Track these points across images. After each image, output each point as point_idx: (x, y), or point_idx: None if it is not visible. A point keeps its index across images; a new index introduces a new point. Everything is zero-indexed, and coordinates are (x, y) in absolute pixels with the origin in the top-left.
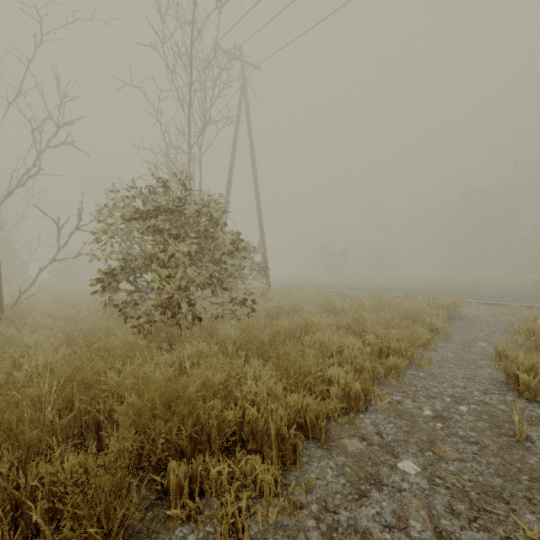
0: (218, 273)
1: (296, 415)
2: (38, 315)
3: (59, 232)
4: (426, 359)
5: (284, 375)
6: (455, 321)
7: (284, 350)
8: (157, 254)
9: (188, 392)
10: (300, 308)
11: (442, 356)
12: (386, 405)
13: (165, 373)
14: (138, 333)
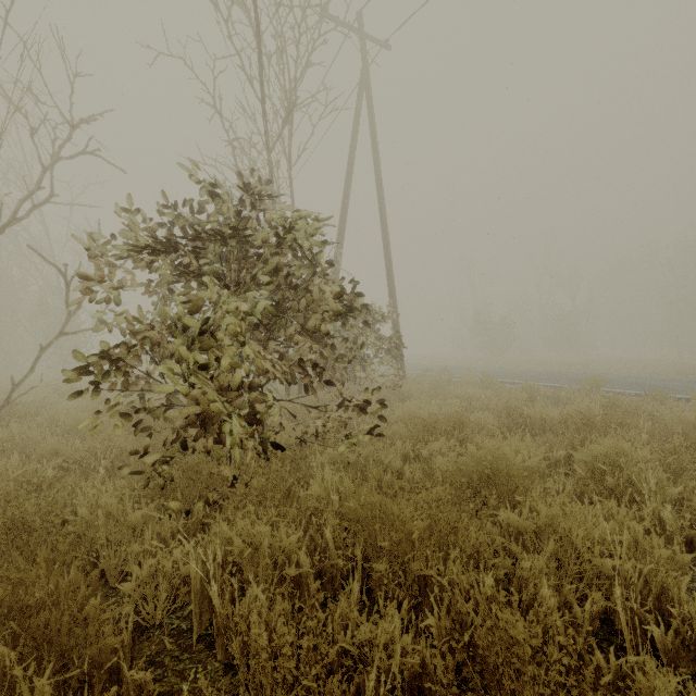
0: (320, 355)
1: None
2: (13, 427)
3: (68, 288)
4: None
5: None
6: None
7: (491, 622)
8: (184, 317)
9: None
10: (468, 420)
11: None
12: None
13: None
14: (145, 481)
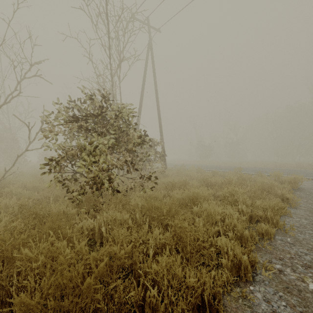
0: (132, 159)
1: (196, 300)
2: (12, 187)
3: (29, 132)
4: (287, 224)
5: (181, 245)
6: (295, 192)
7: (181, 224)
8: (86, 145)
9: (86, 283)
10: (188, 182)
11: (298, 222)
12: (270, 275)
13: (78, 246)
14: (73, 202)
